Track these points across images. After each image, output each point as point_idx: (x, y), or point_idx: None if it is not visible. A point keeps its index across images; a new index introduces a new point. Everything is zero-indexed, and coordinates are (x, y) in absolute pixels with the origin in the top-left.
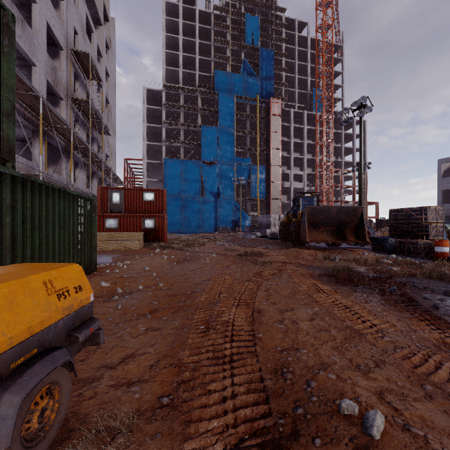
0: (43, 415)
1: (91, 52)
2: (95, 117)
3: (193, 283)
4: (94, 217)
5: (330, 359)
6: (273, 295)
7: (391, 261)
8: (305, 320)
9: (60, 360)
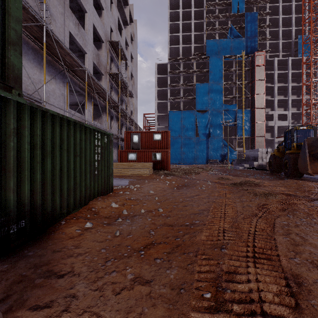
0: None
1: (121, 43)
2: (123, 85)
3: (191, 211)
4: (111, 149)
5: None
6: (301, 245)
7: None
8: None
9: None
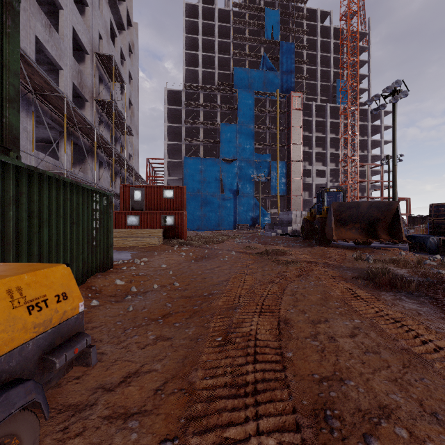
0: None
1: (115, 56)
2: (118, 117)
3: (210, 283)
4: (111, 213)
5: (391, 399)
6: (301, 301)
7: (436, 263)
8: (345, 336)
9: (17, 402)
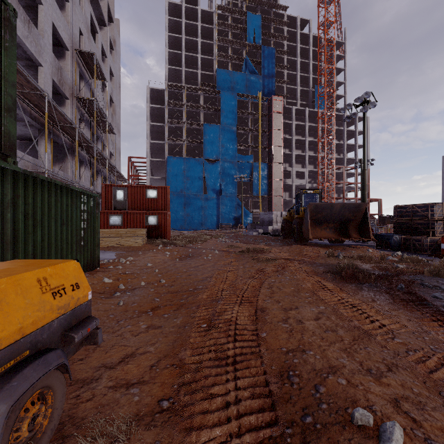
0: (34, 423)
1: (96, 52)
2: (99, 115)
3: (195, 279)
4: (97, 214)
5: (339, 362)
6: (276, 293)
7: (397, 259)
8: (310, 319)
9: (53, 363)
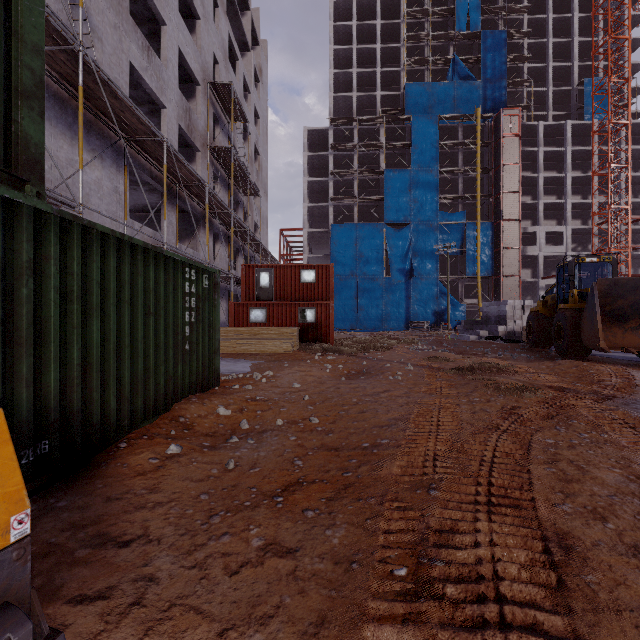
0: None
1: (236, 86)
2: (239, 171)
3: (373, 422)
4: (216, 300)
5: None
6: (577, 481)
7: None
8: None
9: None
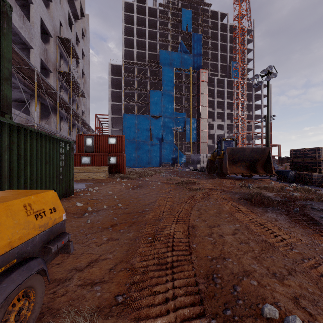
0: (19, 314)
1: (72, 38)
2: (74, 84)
3: (143, 204)
4: (72, 155)
5: (251, 267)
6: (203, 214)
7: (293, 189)
8: (229, 234)
9: (34, 268)
